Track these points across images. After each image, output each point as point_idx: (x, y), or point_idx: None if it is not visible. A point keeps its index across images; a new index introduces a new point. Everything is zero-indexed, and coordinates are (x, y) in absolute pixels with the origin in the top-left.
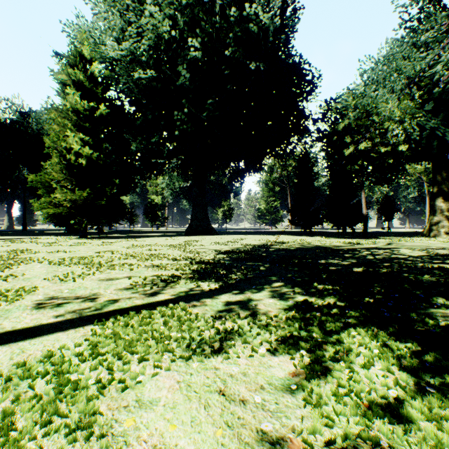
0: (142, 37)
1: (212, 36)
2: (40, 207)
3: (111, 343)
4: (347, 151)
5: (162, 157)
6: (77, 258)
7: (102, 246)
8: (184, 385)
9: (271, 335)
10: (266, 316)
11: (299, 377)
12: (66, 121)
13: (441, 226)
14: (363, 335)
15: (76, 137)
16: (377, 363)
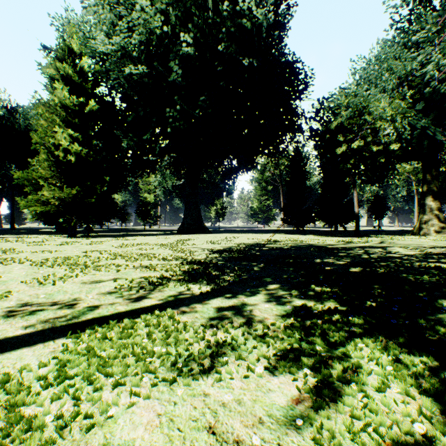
0: (133, 32)
1: (205, 31)
2: (27, 205)
3: (83, 362)
4: (340, 149)
5: (154, 155)
6: (62, 258)
7: (91, 245)
8: (165, 420)
9: (269, 348)
10: (263, 325)
11: (304, 404)
12: (55, 116)
13: (431, 224)
14: (371, 347)
15: (65, 133)
16: (392, 384)
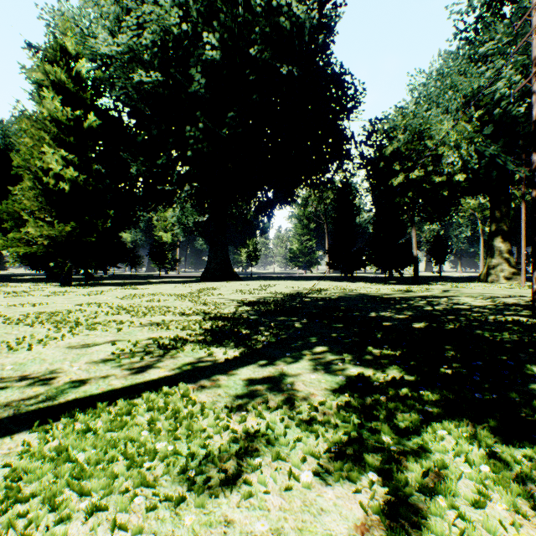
0: (144, 30)
1: (234, 31)
2: (6, 245)
3: (48, 471)
4: (396, 180)
5: (171, 183)
6: (47, 314)
7: (89, 296)
8: None
9: (318, 441)
10: (309, 404)
11: (373, 534)
12: (43, 133)
13: (500, 269)
14: (455, 436)
15: (56, 154)
16: (492, 493)
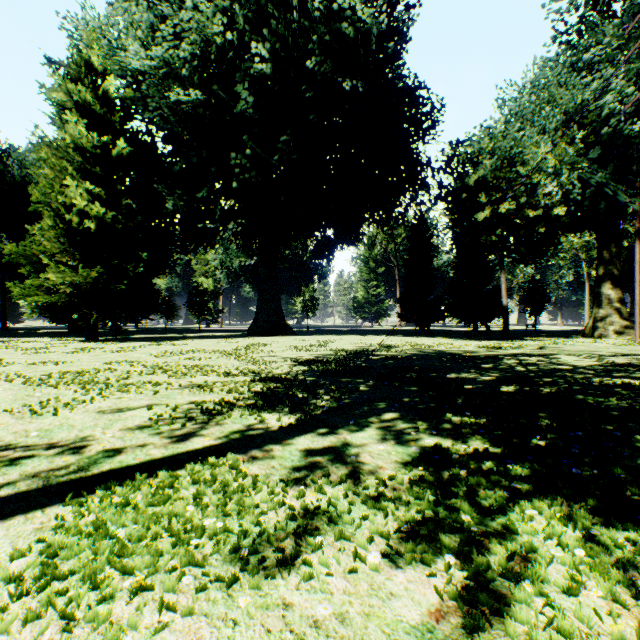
0: (182, 41)
1: (288, 40)
2: (23, 293)
3: (85, 548)
4: (482, 214)
5: (213, 220)
6: (72, 373)
7: (118, 353)
8: None
9: (388, 519)
10: (376, 478)
11: (449, 621)
12: (65, 162)
13: (609, 322)
14: (547, 516)
15: (81, 187)
16: (587, 580)
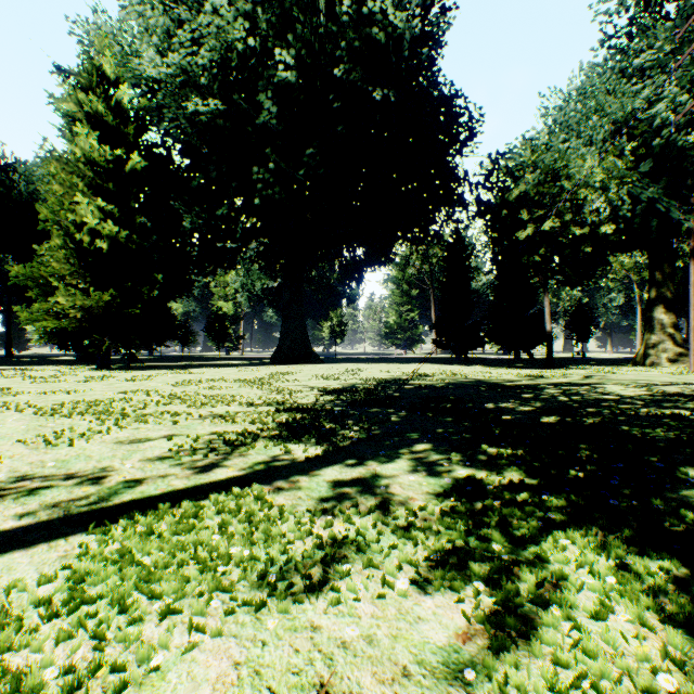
0: (200, 47)
1: (314, 46)
2: (31, 318)
3: (112, 574)
4: (523, 233)
5: (233, 240)
6: (85, 403)
7: (133, 382)
8: (247, 673)
9: (417, 548)
10: (406, 509)
11: (476, 643)
12: (76, 178)
13: (662, 349)
14: (580, 545)
15: (92, 204)
16: (617, 606)
